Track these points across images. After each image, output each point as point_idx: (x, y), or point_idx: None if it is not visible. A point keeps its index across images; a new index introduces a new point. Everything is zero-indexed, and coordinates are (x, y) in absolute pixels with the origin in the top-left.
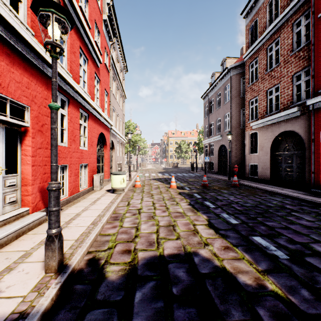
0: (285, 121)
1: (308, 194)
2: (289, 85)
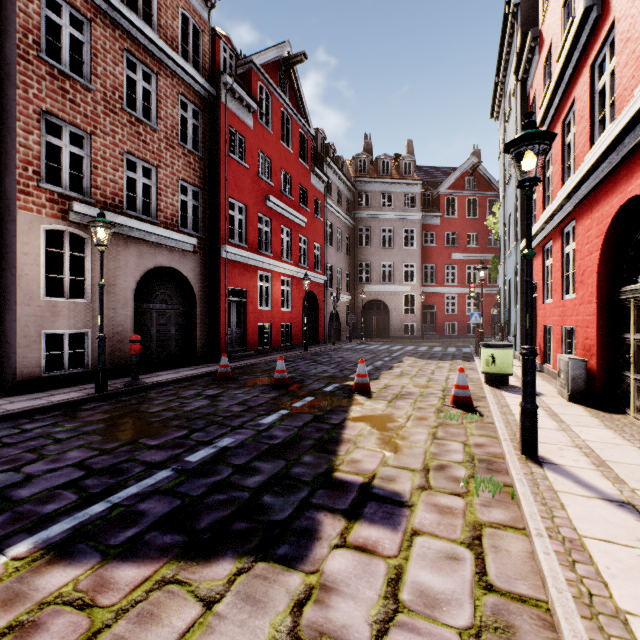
0: (169, 248)
1: (238, 360)
2: (176, 191)
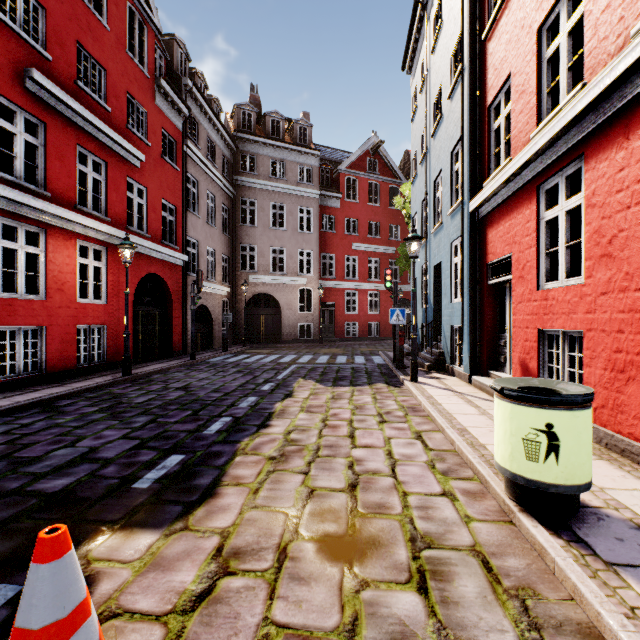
0: None
1: None
2: None
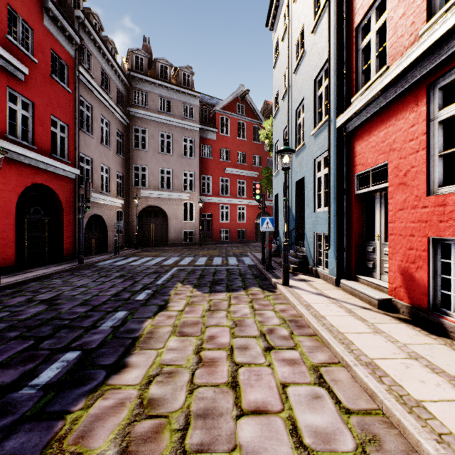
0: None
1: None
2: None
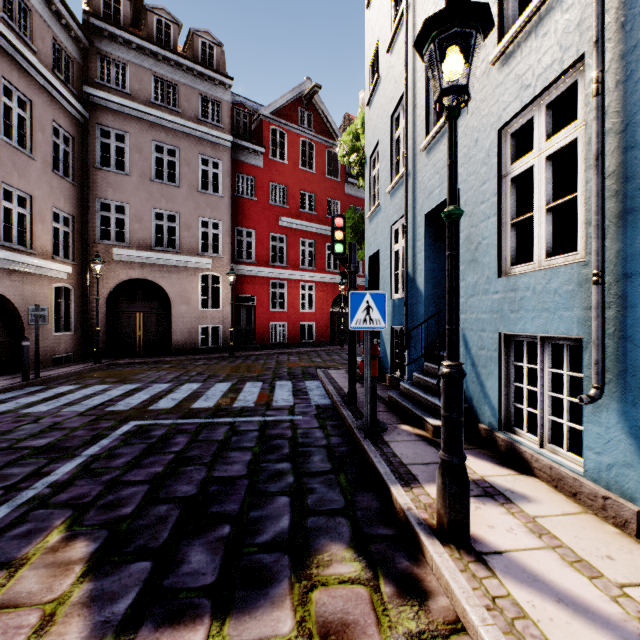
0: None
1: None
2: None
